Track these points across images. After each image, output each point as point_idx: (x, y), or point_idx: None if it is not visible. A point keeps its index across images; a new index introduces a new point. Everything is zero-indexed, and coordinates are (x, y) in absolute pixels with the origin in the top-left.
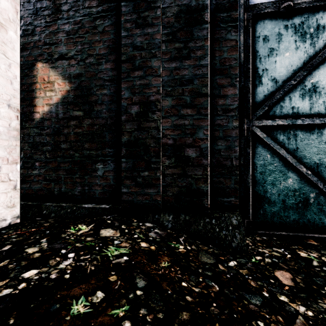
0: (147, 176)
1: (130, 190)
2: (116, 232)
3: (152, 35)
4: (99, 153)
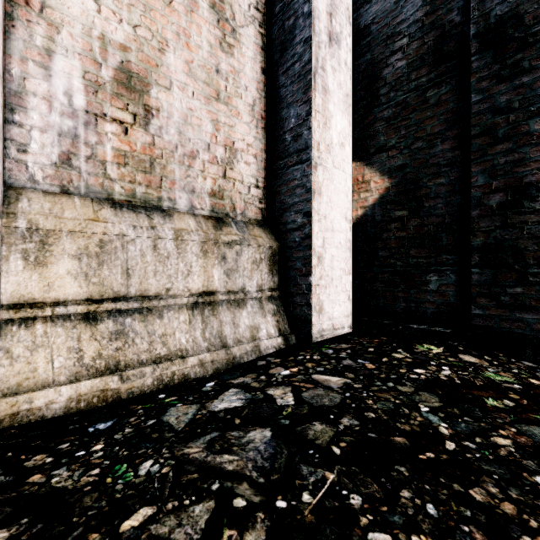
0: (521, 294)
1: (486, 312)
2: (481, 360)
3: (529, 86)
4: (431, 261)
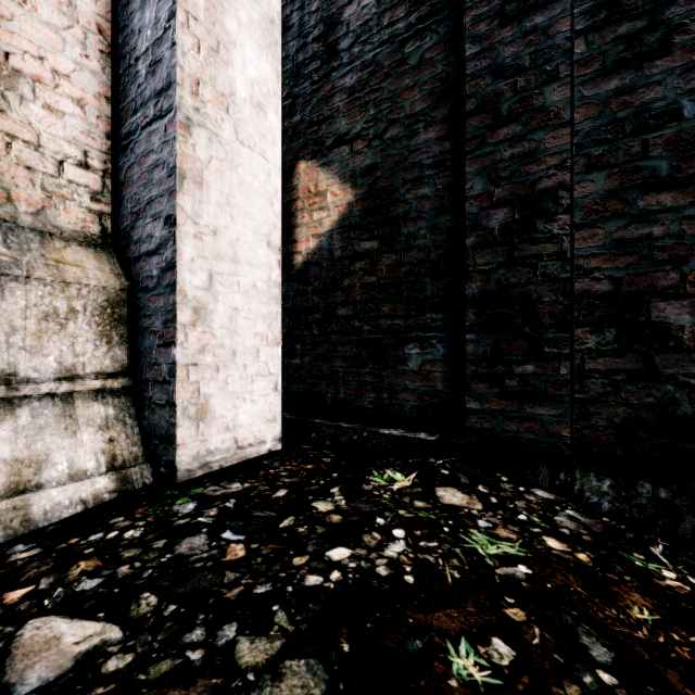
0: (533, 375)
1: (486, 405)
2: (471, 498)
3: (545, 30)
4: (412, 322)
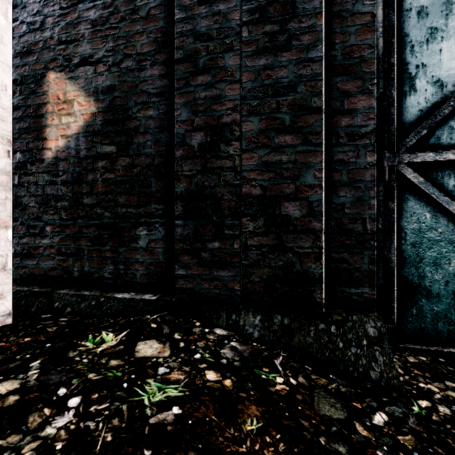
0: (218, 249)
1: (189, 271)
2: (165, 346)
3: (225, 15)
4: (141, 211)
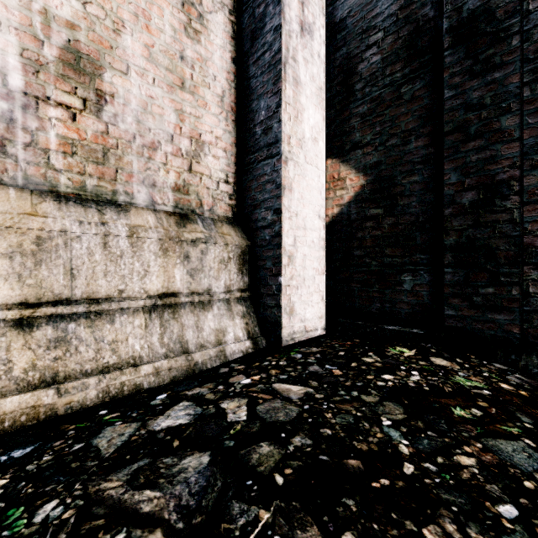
0: (493, 294)
1: (459, 313)
2: (452, 363)
3: (501, 82)
4: (406, 260)
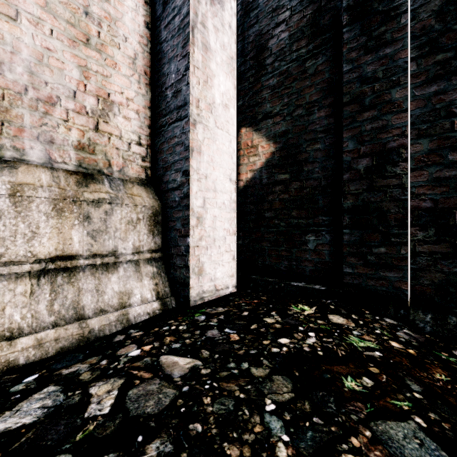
0: (384, 254)
1: (355, 270)
2: (348, 321)
3: (391, 57)
4: (310, 221)
